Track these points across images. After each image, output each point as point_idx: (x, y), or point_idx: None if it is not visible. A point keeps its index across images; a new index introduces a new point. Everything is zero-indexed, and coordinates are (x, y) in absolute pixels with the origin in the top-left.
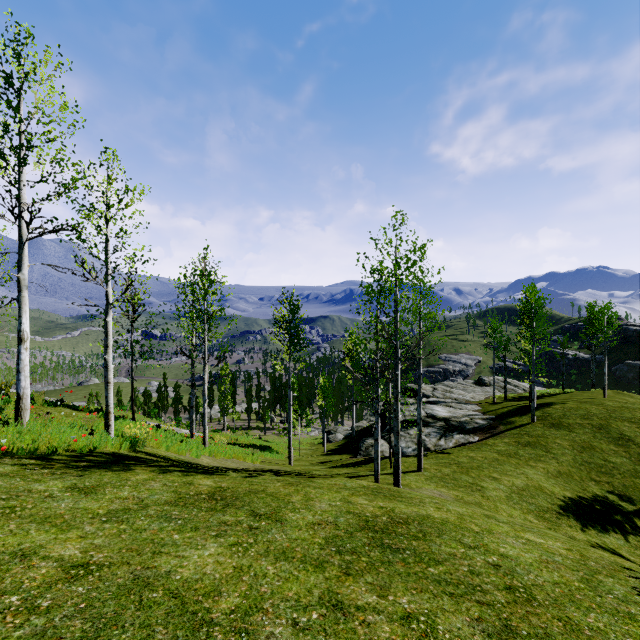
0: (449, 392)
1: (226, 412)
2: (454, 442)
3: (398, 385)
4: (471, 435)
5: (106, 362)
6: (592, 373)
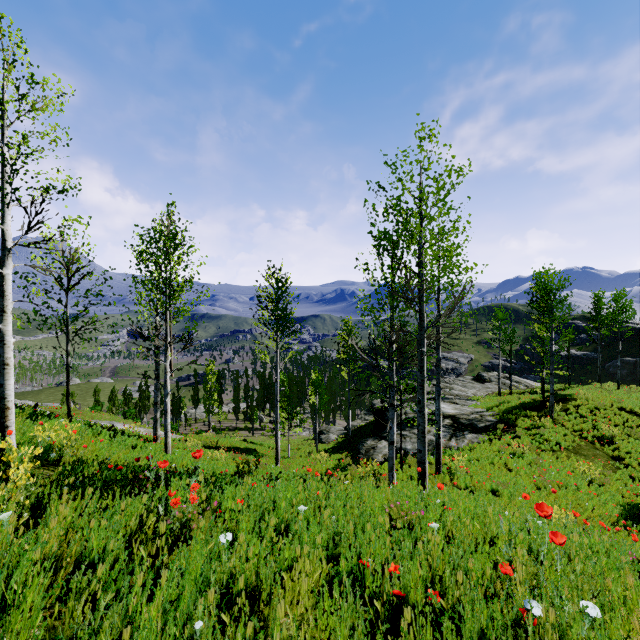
0: (449, 388)
1: (212, 412)
2: (467, 443)
3: (424, 367)
4: (484, 434)
5: (1, 334)
6: (599, 367)
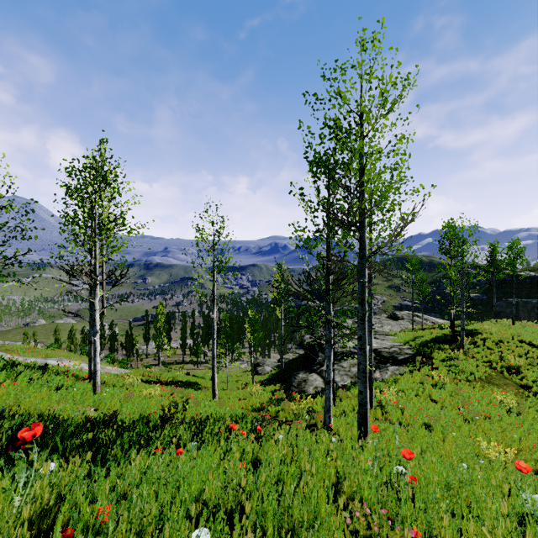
0: None
1: (161, 348)
2: (390, 374)
3: (365, 300)
4: (404, 366)
5: None
6: (494, 306)
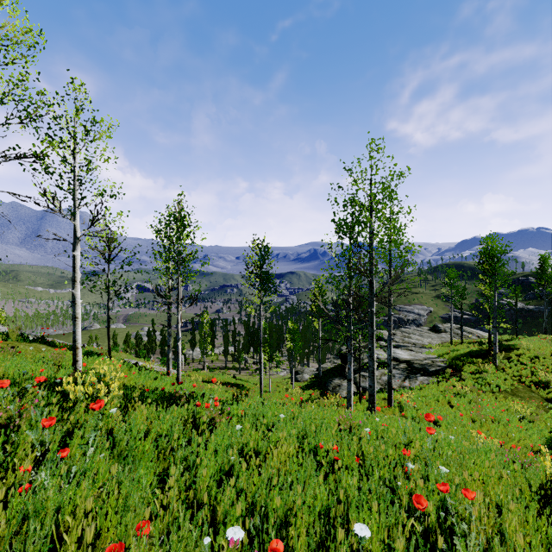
0: (407, 337)
1: (206, 354)
2: (418, 383)
3: (373, 323)
4: (434, 377)
5: (73, 297)
6: (545, 321)
